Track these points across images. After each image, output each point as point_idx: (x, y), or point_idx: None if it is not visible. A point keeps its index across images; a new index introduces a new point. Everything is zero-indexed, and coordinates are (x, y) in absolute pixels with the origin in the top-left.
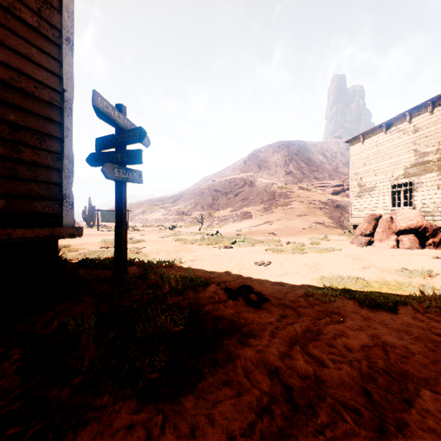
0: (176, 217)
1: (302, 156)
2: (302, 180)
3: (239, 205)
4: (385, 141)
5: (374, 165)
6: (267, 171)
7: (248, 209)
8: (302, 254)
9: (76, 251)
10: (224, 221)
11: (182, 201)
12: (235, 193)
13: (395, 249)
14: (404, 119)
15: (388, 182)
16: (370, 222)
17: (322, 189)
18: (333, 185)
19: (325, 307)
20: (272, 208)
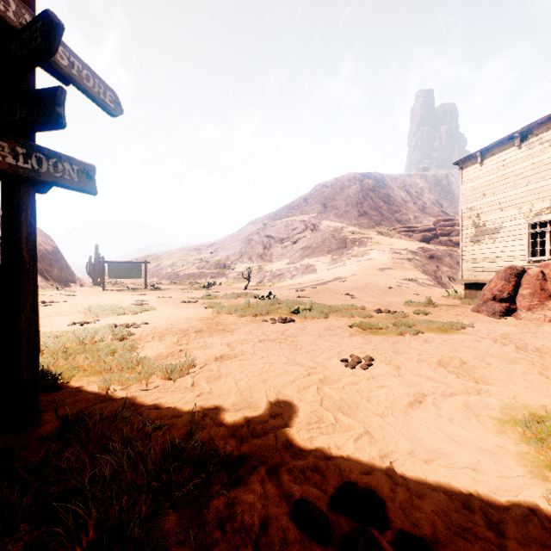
0: (215, 271)
1: (380, 193)
2: (380, 223)
3: (299, 256)
4: (518, 159)
5: (500, 195)
6: (335, 212)
7: (311, 260)
8: (416, 336)
9: None
10: (279, 277)
11: (224, 250)
12: (293, 240)
13: None
14: None
15: (523, 219)
16: (508, 279)
17: (408, 234)
18: (422, 229)
19: None
20: (343, 259)
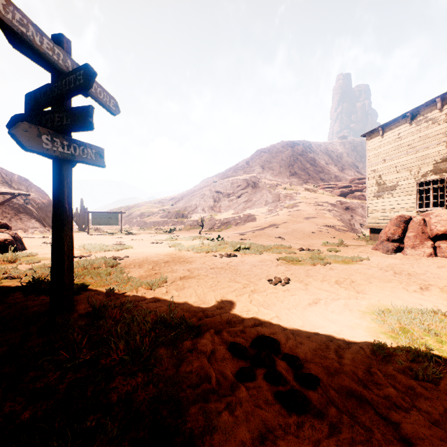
0: (175, 220)
1: (307, 157)
2: (307, 182)
3: (242, 207)
4: (410, 133)
5: (396, 160)
6: (271, 172)
7: (251, 211)
8: (325, 265)
9: (37, 263)
10: (227, 224)
11: (182, 203)
12: (237, 195)
13: (433, 258)
14: (434, 106)
15: (413, 179)
16: (398, 225)
17: (329, 190)
18: (340, 186)
19: (441, 404)
20: (277, 210)
